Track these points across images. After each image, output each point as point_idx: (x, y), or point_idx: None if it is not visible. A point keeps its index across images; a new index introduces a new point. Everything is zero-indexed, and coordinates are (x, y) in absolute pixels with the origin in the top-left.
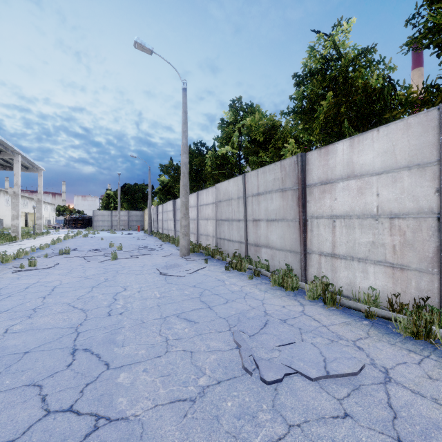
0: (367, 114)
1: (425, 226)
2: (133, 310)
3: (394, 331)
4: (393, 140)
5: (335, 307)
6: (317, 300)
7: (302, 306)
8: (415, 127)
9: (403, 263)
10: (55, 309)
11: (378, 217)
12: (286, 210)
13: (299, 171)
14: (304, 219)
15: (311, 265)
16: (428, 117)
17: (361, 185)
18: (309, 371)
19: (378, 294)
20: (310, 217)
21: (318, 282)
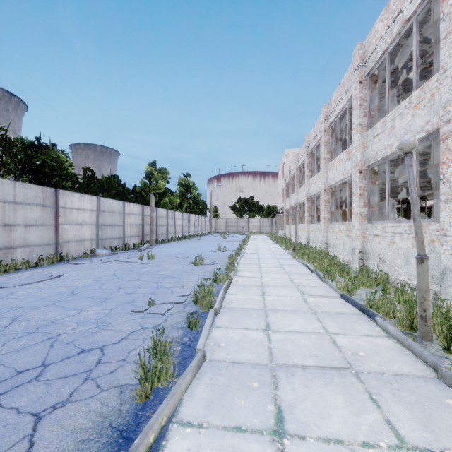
0: None
1: None
2: (2, 307)
3: None
4: None
5: None
6: None
7: None
8: None
9: None
10: (24, 325)
11: None
12: None
13: None
14: None
15: None
16: None
17: None
18: (50, 275)
19: None
20: None
21: None
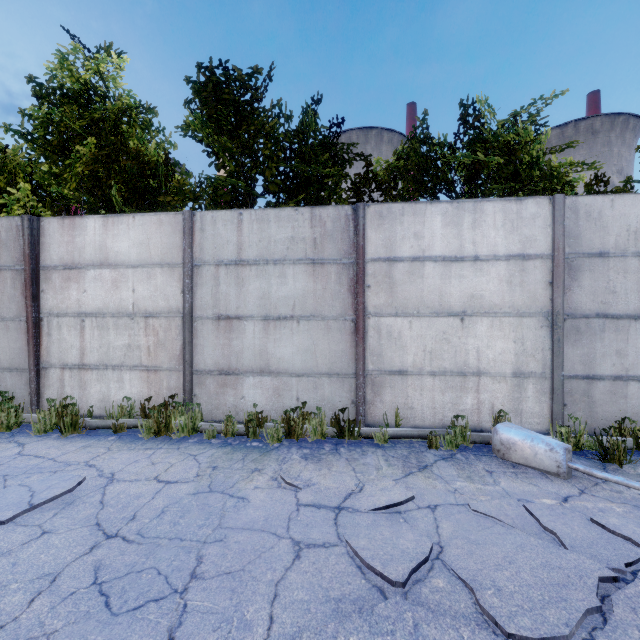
0: (141, 189)
1: (174, 325)
2: None
3: (141, 437)
4: (148, 233)
5: (78, 433)
6: (52, 432)
7: (21, 446)
8: (167, 225)
9: (157, 364)
10: None
11: (135, 316)
12: (3, 303)
13: (26, 243)
14: (37, 318)
15: (48, 386)
16: (176, 219)
17: (117, 277)
18: (1, 516)
19: (134, 403)
20: (47, 314)
21: (54, 406)
